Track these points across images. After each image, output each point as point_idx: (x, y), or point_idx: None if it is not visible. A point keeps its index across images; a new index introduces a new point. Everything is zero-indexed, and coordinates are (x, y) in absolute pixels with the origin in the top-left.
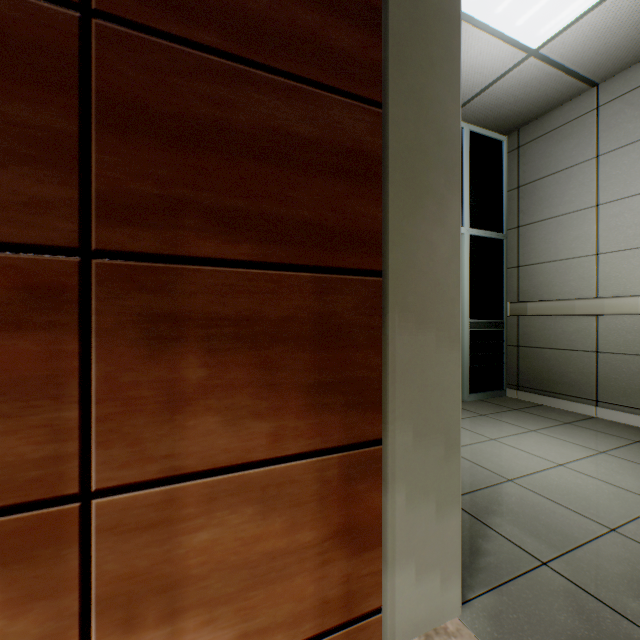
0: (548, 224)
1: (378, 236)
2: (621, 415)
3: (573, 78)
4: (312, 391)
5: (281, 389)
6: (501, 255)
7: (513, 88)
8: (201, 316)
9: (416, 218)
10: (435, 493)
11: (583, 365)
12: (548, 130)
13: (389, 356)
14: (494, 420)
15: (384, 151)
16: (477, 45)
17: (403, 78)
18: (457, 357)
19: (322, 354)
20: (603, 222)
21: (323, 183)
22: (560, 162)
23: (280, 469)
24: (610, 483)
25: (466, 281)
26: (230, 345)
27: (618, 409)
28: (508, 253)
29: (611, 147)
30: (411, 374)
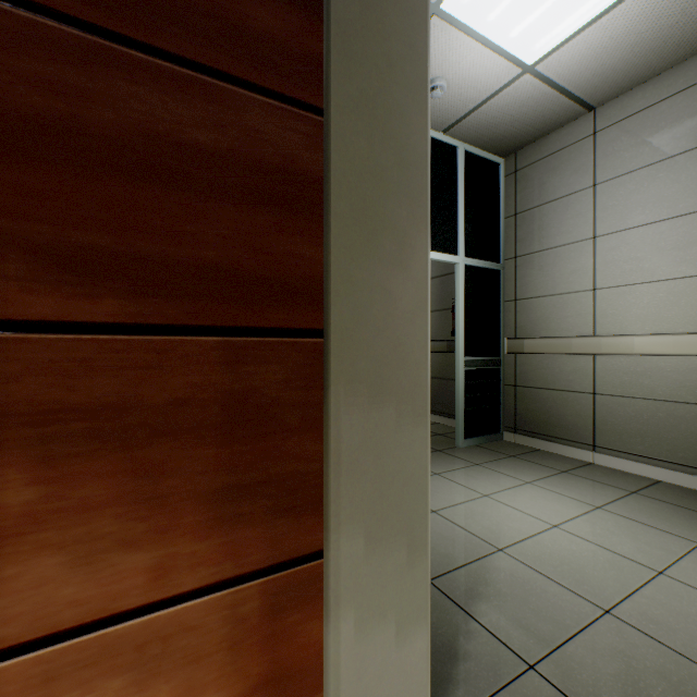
0: (546, 255)
1: (318, 284)
2: (618, 461)
3: (570, 100)
4: (219, 499)
5: (170, 502)
6: (498, 287)
7: (509, 107)
8: (30, 408)
9: (369, 261)
10: (395, 611)
11: (580, 407)
12: (546, 154)
13: (331, 443)
14: (489, 470)
15: (326, 172)
16: (469, 56)
17: (351, 78)
18: (424, 435)
19: (235, 447)
20: (600, 255)
21: (237, 212)
22: (558, 189)
23: (168, 615)
24: (605, 548)
25: (461, 315)
26: (82, 447)
27: (615, 455)
28: (505, 285)
29: (608, 176)
30: (362, 463)
